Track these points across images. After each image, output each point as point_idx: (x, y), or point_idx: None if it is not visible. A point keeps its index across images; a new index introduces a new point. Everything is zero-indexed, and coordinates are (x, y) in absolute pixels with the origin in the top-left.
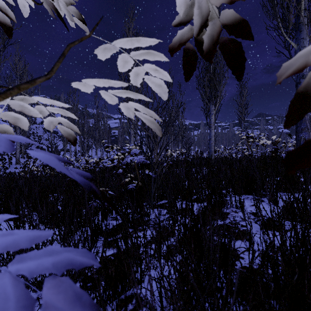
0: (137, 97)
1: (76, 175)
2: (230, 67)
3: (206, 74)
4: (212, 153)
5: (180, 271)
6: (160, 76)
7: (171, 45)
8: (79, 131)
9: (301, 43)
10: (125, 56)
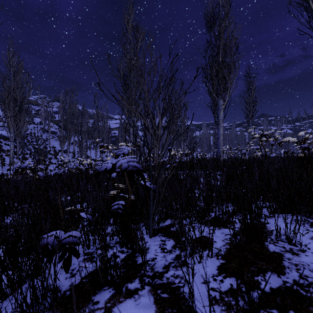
0: None
1: None
2: None
3: (214, 63)
4: (220, 154)
5: None
6: None
7: None
8: None
9: None
10: None
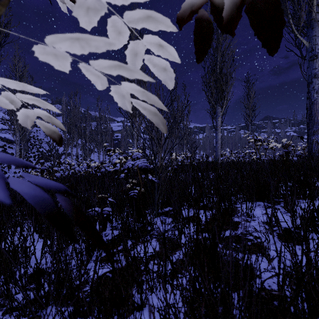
0: (132, 75)
1: (29, 188)
2: (259, 38)
3: (213, 74)
4: (218, 157)
5: (190, 304)
6: (165, 55)
7: (180, 13)
8: (64, 128)
9: (313, 41)
10: (117, 21)
